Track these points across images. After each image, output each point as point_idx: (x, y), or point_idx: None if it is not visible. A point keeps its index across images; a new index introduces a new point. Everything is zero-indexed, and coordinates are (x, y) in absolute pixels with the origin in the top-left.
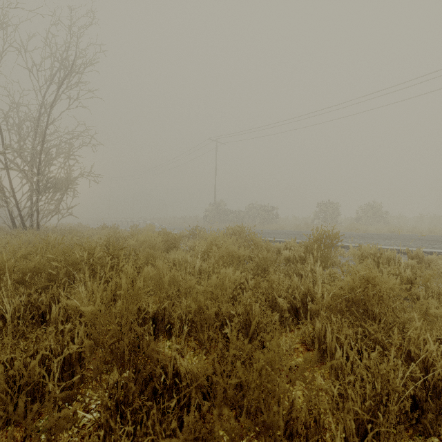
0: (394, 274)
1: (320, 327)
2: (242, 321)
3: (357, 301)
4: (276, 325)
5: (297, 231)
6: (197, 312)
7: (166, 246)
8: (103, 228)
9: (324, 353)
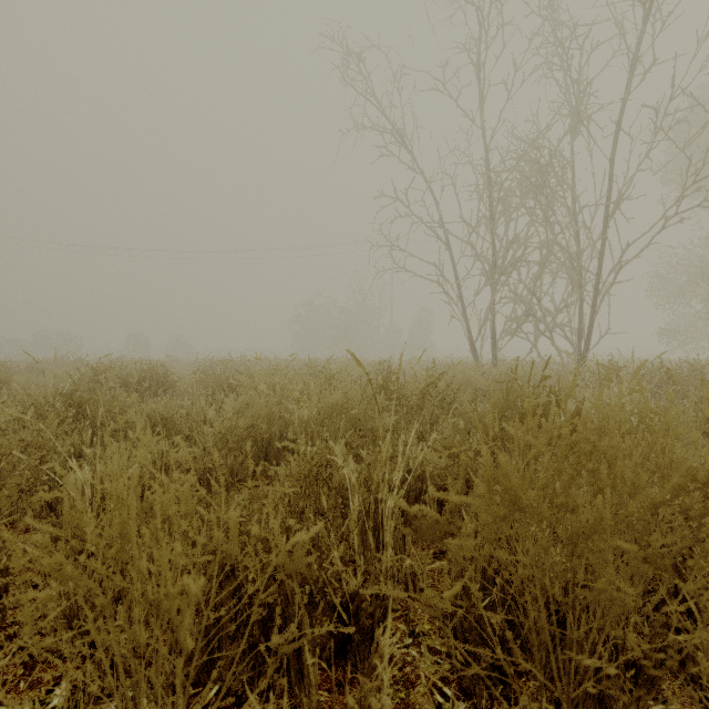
0: None
1: None
2: None
3: None
4: None
5: None
6: None
7: None
8: None
9: None
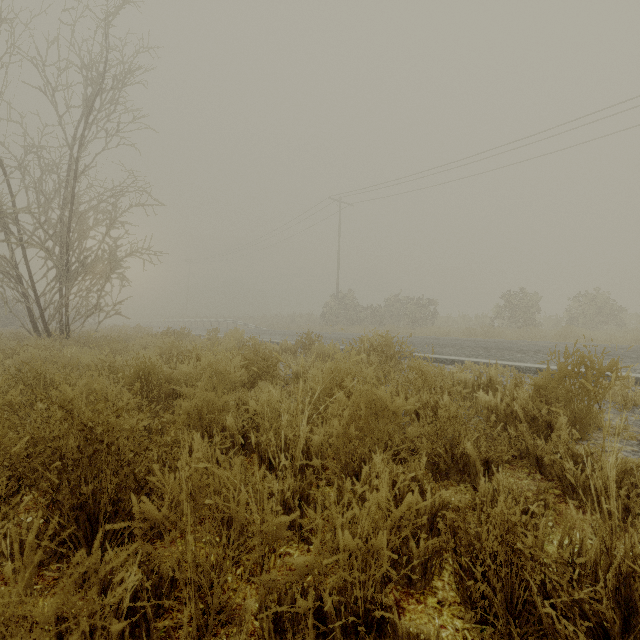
0: None
1: None
2: None
3: None
4: None
5: (475, 341)
6: None
7: (250, 374)
8: (161, 335)
9: None
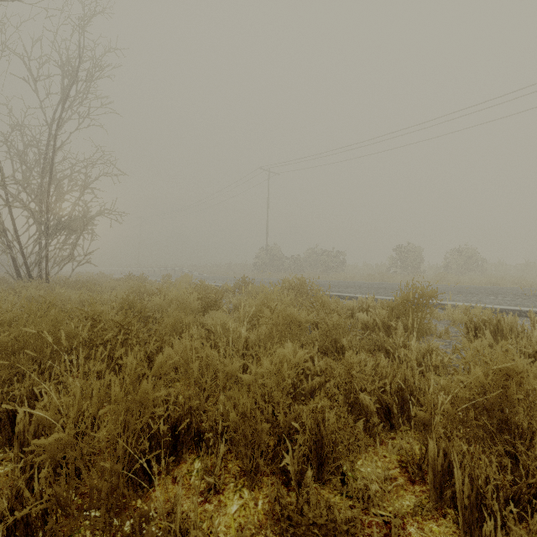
0: (525, 353)
1: (434, 451)
2: (309, 439)
3: (489, 406)
4: (362, 441)
5: (371, 283)
6: (240, 425)
7: (203, 305)
8: (127, 279)
9: (441, 493)
